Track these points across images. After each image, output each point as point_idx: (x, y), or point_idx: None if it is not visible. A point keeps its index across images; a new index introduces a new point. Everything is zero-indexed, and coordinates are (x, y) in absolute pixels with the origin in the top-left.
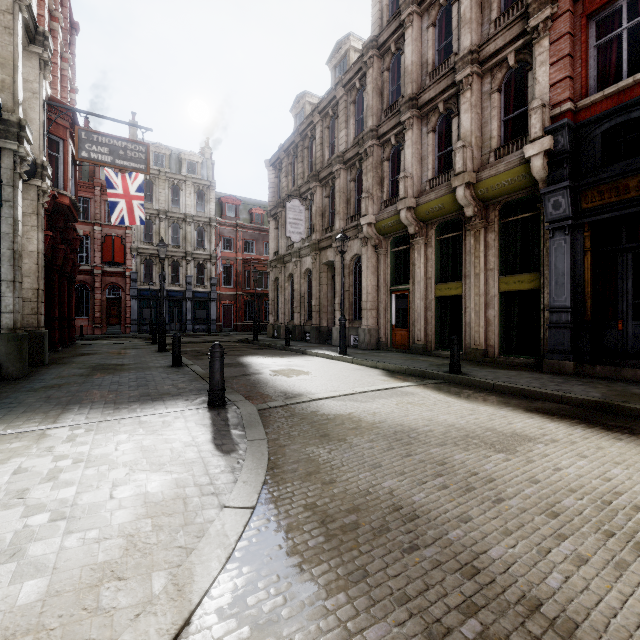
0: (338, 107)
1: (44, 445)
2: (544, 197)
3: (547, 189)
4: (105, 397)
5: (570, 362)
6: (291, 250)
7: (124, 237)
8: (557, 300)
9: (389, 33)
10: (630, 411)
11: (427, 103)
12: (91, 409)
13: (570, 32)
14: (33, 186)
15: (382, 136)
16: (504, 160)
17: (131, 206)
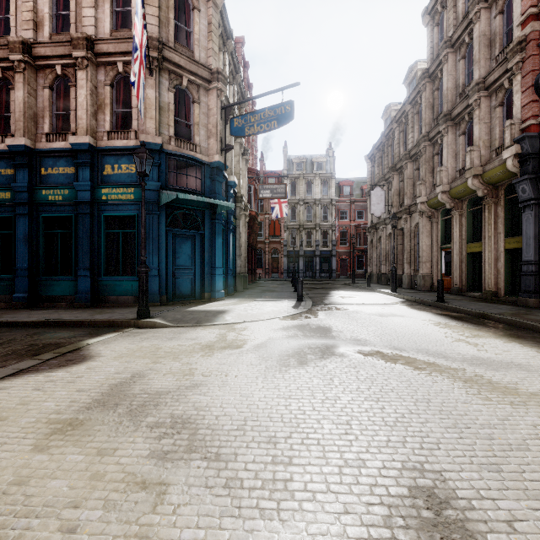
0: (408, 116)
1: (252, 302)
2: (515, 185)
3: (516, 180)
4: (267, 297)
5: (531, 299)
6: (379, 220)
7: (280, 219)
8: (526, 256)
9: (435, 66)
10: (489, 317)
11: (457, 116)
12: (263, 299)
13: (533, 69)
14: (244, 214)
15: (432, 139)
16: (500, 157)
17: (281, 208)
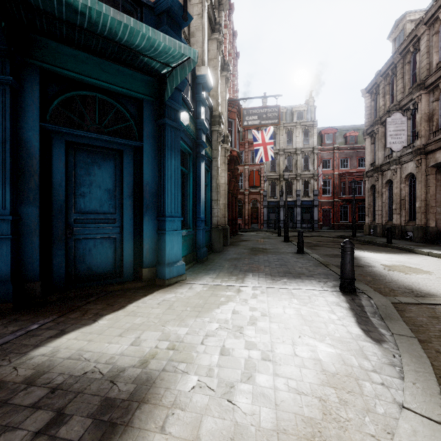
0: None
1: (242, 297)
2: None
3: None
4: (264, 270)
5: None
6: (389, 159)
7: (259, 170)
8: None
9: None
10: None
11: None
12: (259, 277)
13: None
14: (223, 148)
15: None
16: None
17: (266, 149)
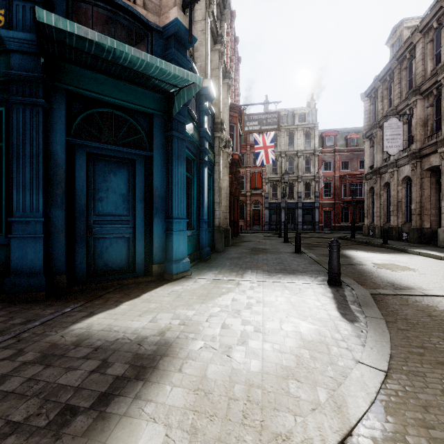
0: None
1: (240, 289)
2: None
3: None
4: (262, 267)
5: None
6: (387, 162)
7: (261, 172)
8: None
9: None
10: None
11: None
12: (257, 273)
13: None
14: (225, 153)
15: None
16: None
17: (267, 153)
